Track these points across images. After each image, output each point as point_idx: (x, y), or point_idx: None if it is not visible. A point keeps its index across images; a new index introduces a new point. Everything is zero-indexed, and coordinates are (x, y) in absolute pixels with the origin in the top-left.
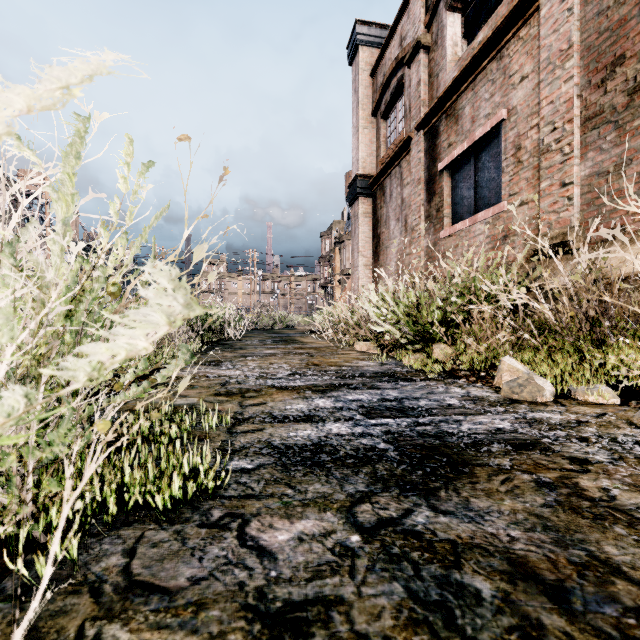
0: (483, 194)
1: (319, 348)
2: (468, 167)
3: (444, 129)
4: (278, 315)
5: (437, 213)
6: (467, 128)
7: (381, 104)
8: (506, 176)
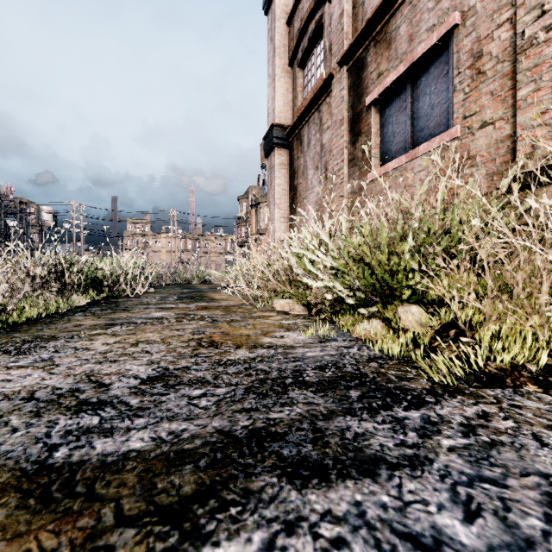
0: (423, 125)
1: (229, 307)
2: (402, 97)
3: (372, 58)
4: (195, 270)
5: (363, 154)
6: (403, 50)
7: (298, 52)
8: (459, 95)
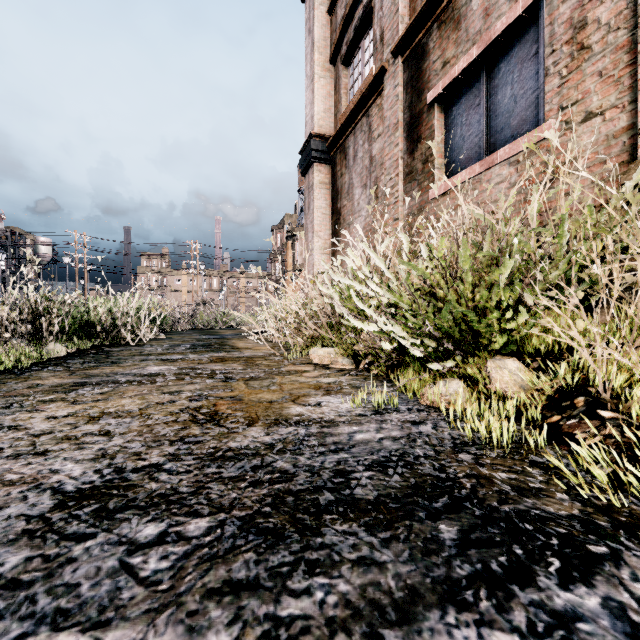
0: (502, 124)
1: (252, 359)
2: (474, 91)
3: (436, 44)
4: (219, 313)
5: (424, 165)
6: (476, 29)
7: (342, 46)
8: (554, 80)
